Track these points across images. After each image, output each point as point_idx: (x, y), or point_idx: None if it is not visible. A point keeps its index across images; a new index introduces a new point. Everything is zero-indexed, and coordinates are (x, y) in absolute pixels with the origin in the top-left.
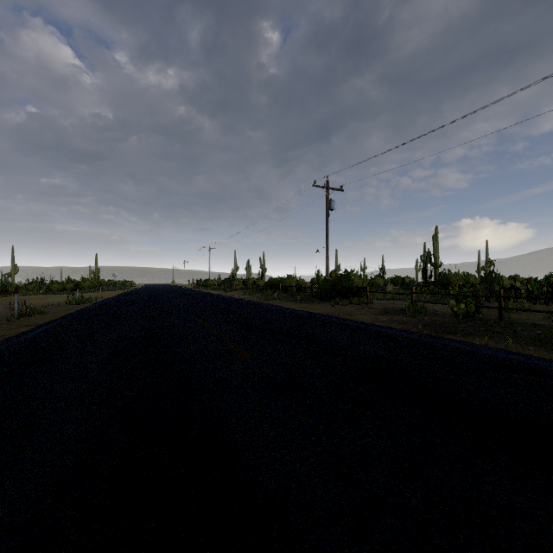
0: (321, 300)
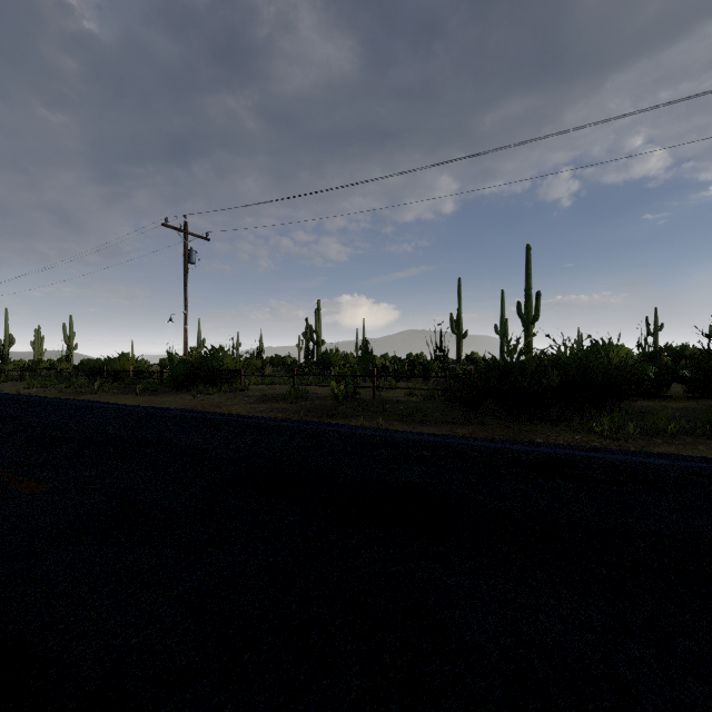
0: (177, 389)
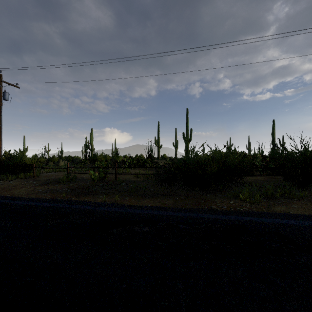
0: None
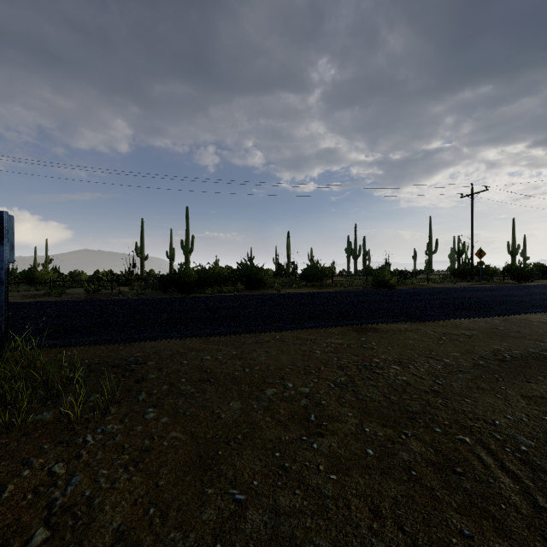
0: None
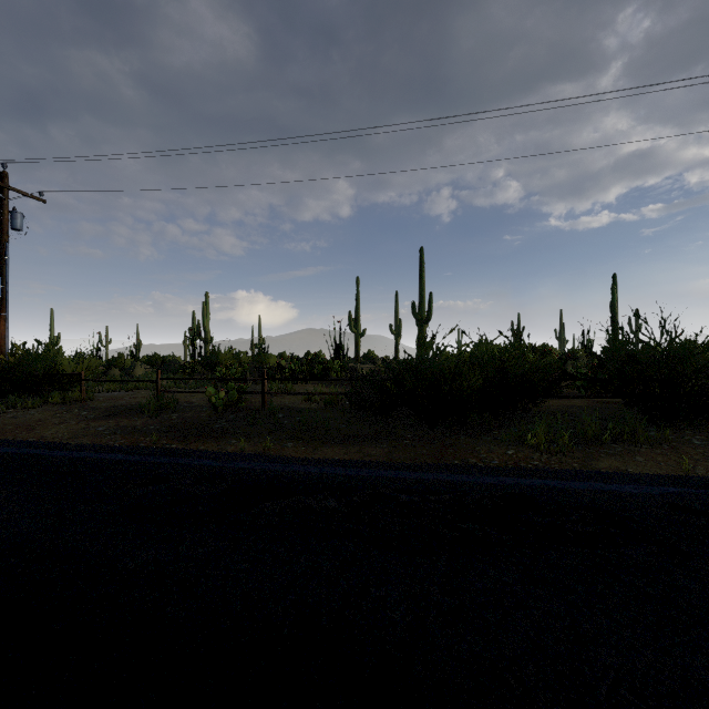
0: None
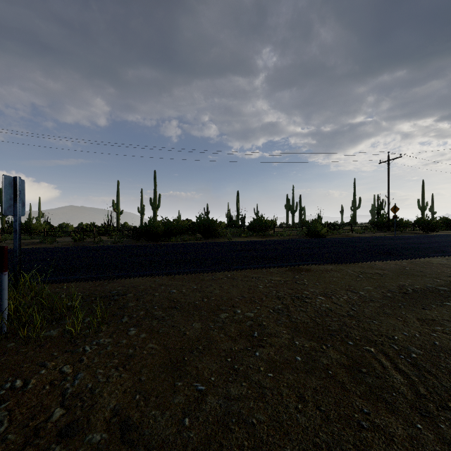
0: None
